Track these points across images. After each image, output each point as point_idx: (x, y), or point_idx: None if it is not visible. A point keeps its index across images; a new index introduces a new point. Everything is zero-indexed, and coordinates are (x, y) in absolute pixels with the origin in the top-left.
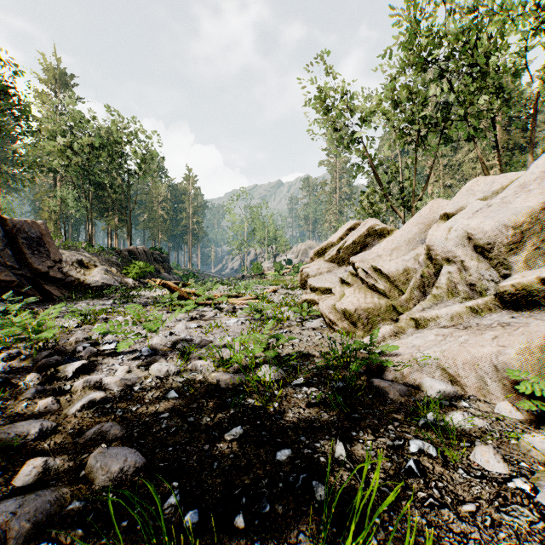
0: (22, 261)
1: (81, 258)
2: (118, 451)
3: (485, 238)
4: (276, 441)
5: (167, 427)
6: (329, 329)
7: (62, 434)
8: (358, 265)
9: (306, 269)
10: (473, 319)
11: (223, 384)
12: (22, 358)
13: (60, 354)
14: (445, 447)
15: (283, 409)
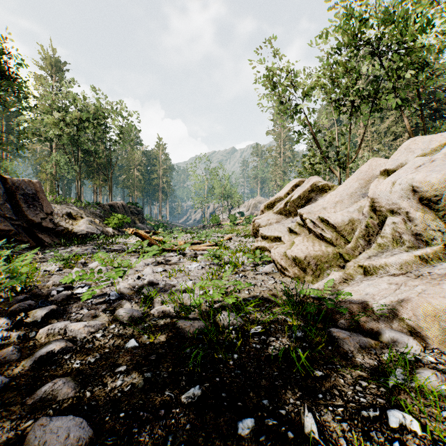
0: (19, 213)
1: (70, 211)
2: (61, 423)
3: (431, 190)
4: (237, 405)
5: (122, 385)
6: (280, 273)
7: (13, 392)
8: (306, 216)
9: (258, 220)
10: (422, 268)
11: (183, 332)
12: (1, 301)
13: (37, 297)
14: (428, 420)
15: (243, 362)
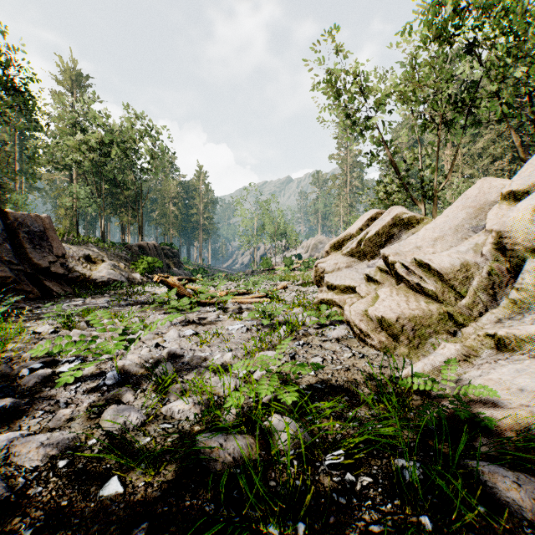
0: (22, 255)
1: (88, 253)
2: None
3: None
4: None
5: None
6: (358, 341)
7: None
8: (393, 258)
9: (322, 264)
10: None
11: (206, 460)
12: None
13: (2, 378)
14: None
15: None
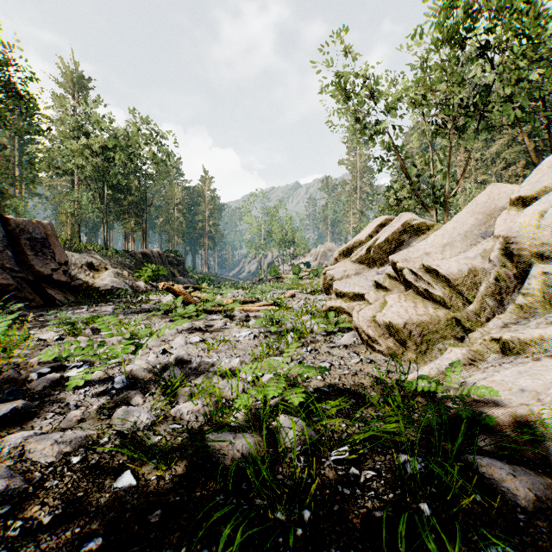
0: (24, 263)
1: (91, 260)
2: None
3: None
4: None
5: None
6: (366, 347)
7: None
8: (401, 265)
9: (331, 271)
10: None
11: (215, 456)
12: None
13: (11, 383)
14: None
15: (321, 531)
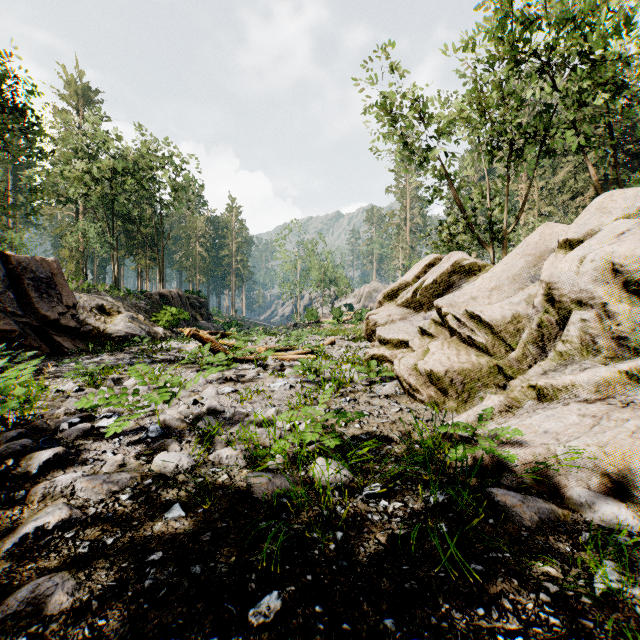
0: (27, 306)
1: (102, 303)
2: None
3: None
4: (340, 629)
5: (152, 587)
6: (407, 396)
7: None
8: (446, 310)
9: (374, 316)
10: (631, 390)
11: (256, 492)
12: None
13: (39, 433)
14: None
15: (351, 545)
